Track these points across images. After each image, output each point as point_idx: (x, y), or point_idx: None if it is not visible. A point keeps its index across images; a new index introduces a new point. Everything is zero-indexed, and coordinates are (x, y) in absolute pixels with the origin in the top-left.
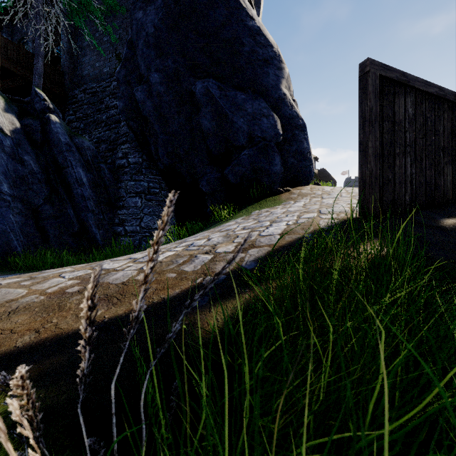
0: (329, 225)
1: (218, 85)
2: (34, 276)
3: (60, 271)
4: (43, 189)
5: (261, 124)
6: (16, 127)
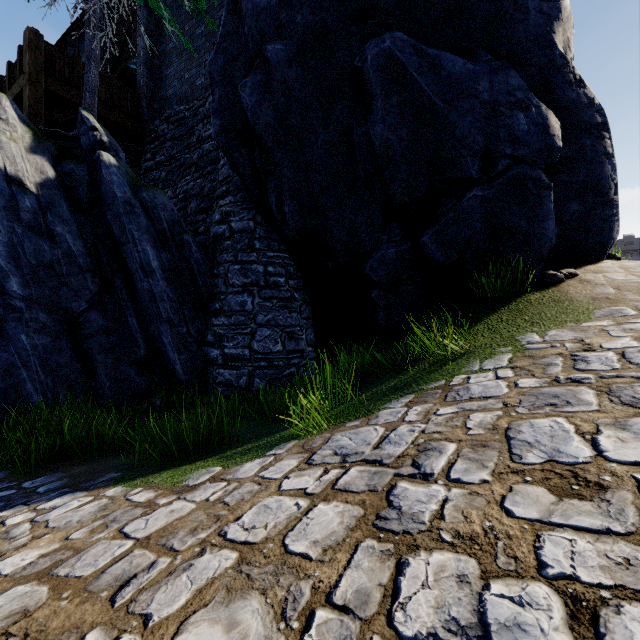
0: None
1: (414, 45)
2: None
3: None
4: (88, 283)
5: (513, 125)
6: (48, 177)
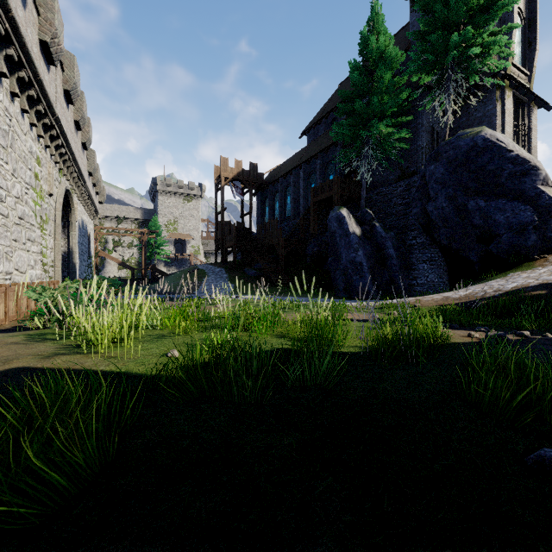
0: (533, 284)
1: (484, 200)
2: (425, 297)
3: (429, 296)
4: (374, 261)
5: (518, 216)
6: (361, 232)
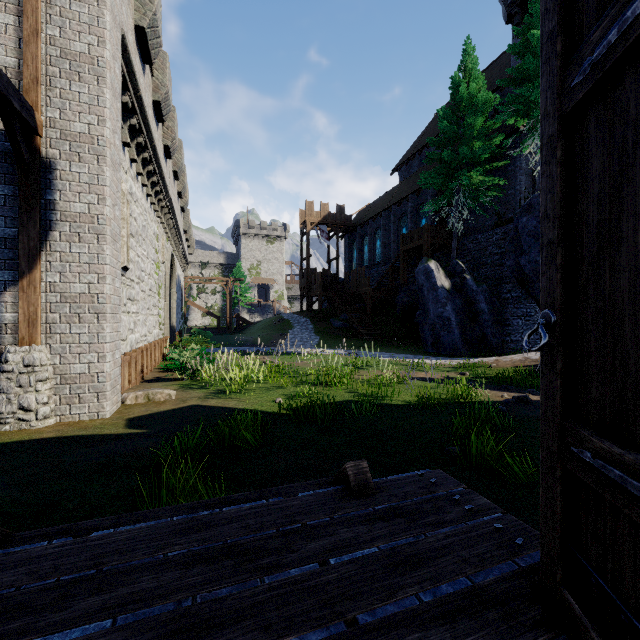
0: None
1: None
2: (506, 357)
3: (511, 356)
4: (464, 316)
5: None
6: (450, 285)
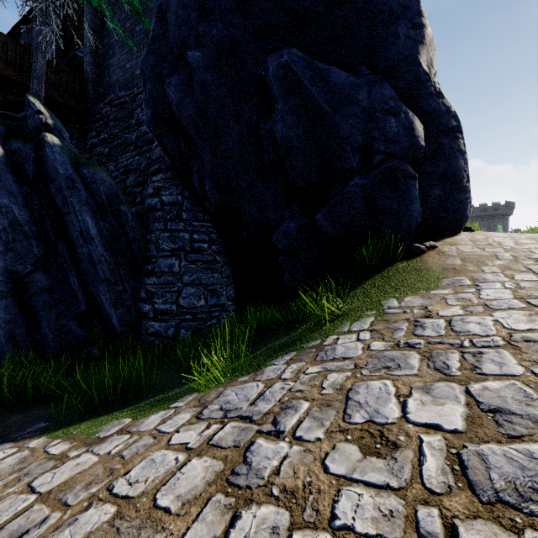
0: None
1: (307, 60)
2: None
3: None
4: (33, 248)
5: (386, 127)
6: None
